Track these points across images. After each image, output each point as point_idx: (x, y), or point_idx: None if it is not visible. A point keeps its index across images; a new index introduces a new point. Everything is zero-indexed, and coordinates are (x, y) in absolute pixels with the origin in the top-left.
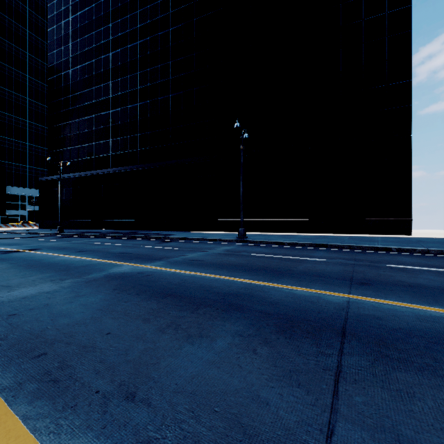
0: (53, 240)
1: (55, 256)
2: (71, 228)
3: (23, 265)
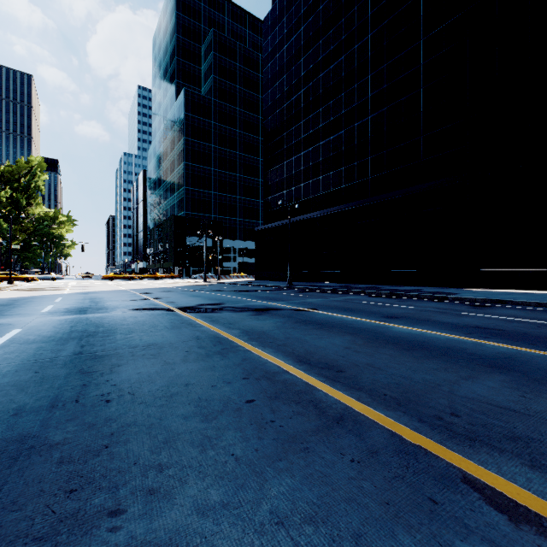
0: (302, 295)
1: (377, 324)
2: (285, 280)
3: (377, 340)
